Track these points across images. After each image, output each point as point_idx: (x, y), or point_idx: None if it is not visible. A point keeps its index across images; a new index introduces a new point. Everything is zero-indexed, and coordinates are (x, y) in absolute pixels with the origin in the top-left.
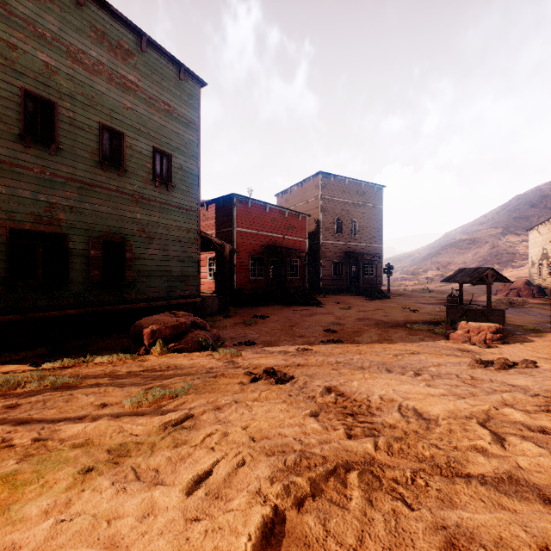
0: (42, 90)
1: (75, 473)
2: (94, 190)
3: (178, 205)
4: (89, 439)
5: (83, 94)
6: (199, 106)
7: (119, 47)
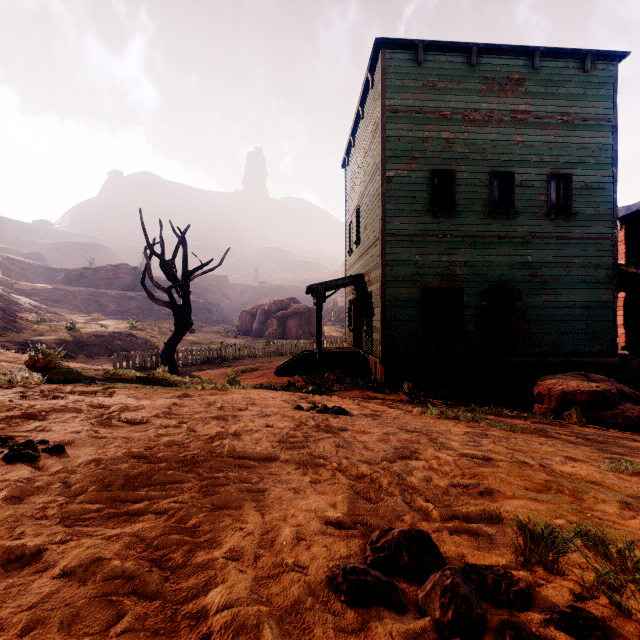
0: (444, 165)
1: (616, 500)
2: (484, 242)
3: (581, 235)
4: (596, 481)
5: (474, 151)
6: (614, 91)
7: (508, 83)
